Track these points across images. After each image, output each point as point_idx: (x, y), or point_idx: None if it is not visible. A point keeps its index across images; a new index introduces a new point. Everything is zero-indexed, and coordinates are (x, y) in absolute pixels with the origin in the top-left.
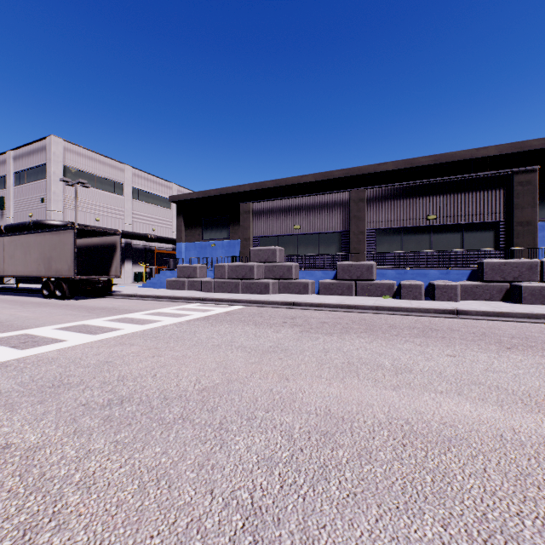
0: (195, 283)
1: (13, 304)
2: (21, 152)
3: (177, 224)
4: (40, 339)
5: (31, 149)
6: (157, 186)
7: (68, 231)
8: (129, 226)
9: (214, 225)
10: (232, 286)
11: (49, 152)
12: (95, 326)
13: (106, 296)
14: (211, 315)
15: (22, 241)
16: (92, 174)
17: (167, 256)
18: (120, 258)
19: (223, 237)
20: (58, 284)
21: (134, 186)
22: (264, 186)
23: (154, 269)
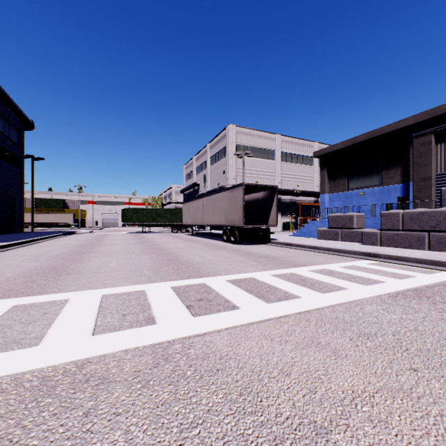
0: (350, 234)
1: (205, 246)
2: (213, 143)
3: (320, 177)
4: (213, 297)
5: (218, 139)
6: (301, 147)
7: (238, 188)
8: (278, 185)
9: (361, 172)
10: (412, 240)
11: (228, 137)
12: (265, 284)
13: (265, 243)
14: (421, 288)
15: (212, 199)
16: (253, 147)
17: (309, 208)
18: (276, 209)
19: (373, 184)
20: (232, 232)
21: (283, 150)
22: (439, 112)
23: (298, 220)
